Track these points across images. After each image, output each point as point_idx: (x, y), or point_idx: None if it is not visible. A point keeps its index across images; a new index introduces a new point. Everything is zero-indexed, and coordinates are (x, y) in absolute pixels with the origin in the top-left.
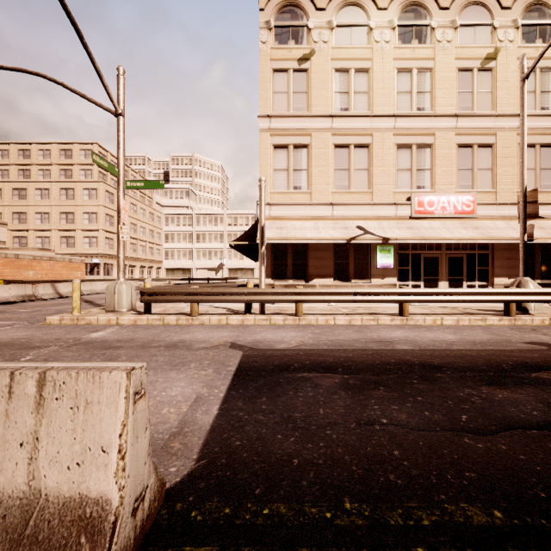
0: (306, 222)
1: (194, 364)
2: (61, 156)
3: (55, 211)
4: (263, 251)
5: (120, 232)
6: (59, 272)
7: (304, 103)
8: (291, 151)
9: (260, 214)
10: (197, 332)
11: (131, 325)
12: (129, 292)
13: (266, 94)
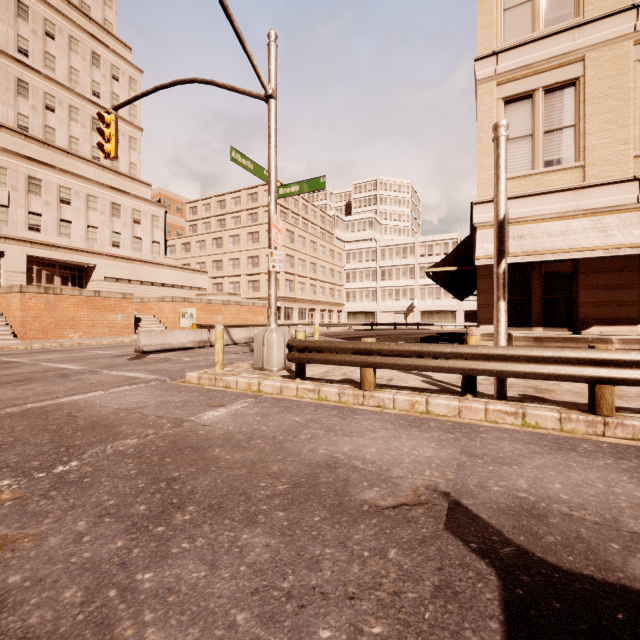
0: (574, 221)
1: (329, 632)
2: (249, 201)
3: (244, 256)
4: (503, 271)
5: (269, 260)
6: (244, 316)
7: (567, 6)
8: (539, 101)
9: (495, 196)
10: (367, 435)
11: (271, 397)
12: (281, 343)
13: (489, 18)
